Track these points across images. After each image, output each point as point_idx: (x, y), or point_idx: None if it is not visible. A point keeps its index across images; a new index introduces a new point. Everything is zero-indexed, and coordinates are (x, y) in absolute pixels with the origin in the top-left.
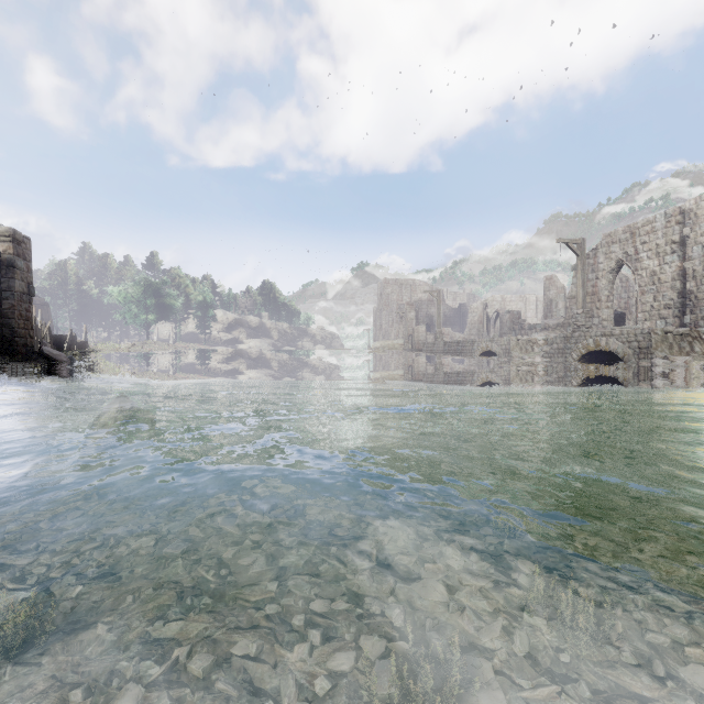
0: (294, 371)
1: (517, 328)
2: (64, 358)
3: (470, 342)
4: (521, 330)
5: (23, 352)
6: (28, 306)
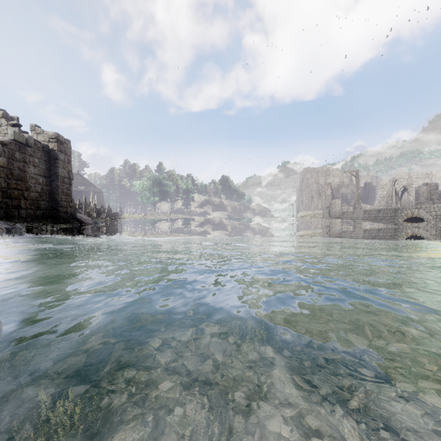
0: (243, 232)
1: (435, 197)
2: (90, 221)
3: (392, 210)
4: (440, 199)
5: (65, 217)
6: (68, 186)
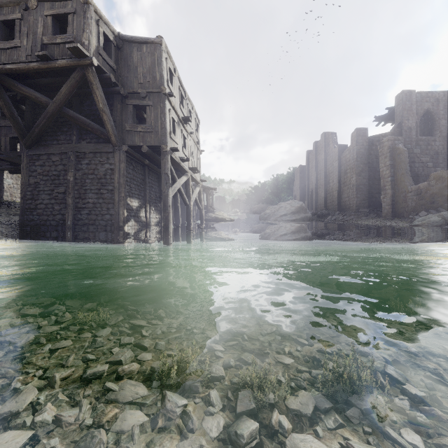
0: None
1: None
2: None
3: None
4: None
5: None
6: None
